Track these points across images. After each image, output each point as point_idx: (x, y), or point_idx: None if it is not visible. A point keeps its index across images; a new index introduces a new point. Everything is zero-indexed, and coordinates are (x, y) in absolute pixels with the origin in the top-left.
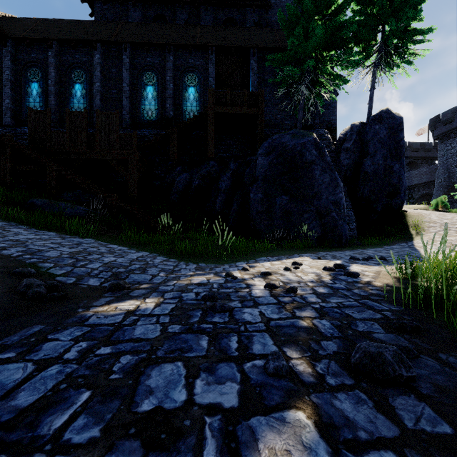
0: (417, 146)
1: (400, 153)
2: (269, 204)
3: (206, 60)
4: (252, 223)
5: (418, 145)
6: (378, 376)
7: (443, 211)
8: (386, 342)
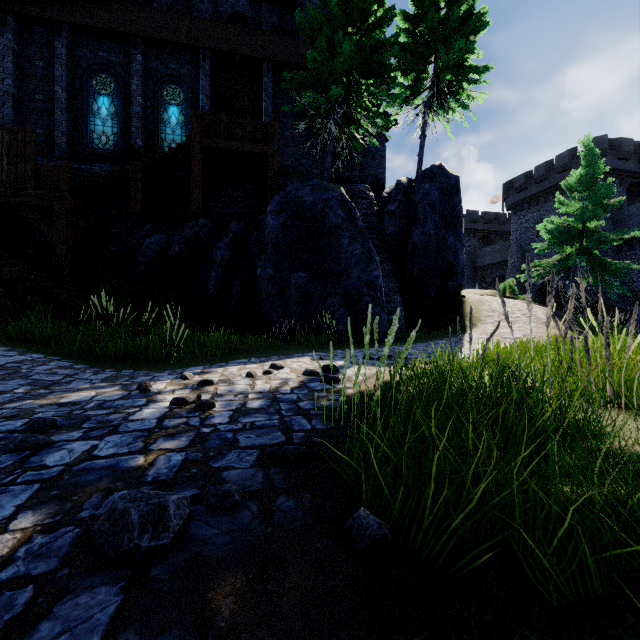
0: (490, 217)
1: (457, 223)
2: (282, 284)
3: (196, 68)
4: (261, 311)
5: (491, 215)
6: (109, 552)
7: (511, 297)
8: (227, 483)
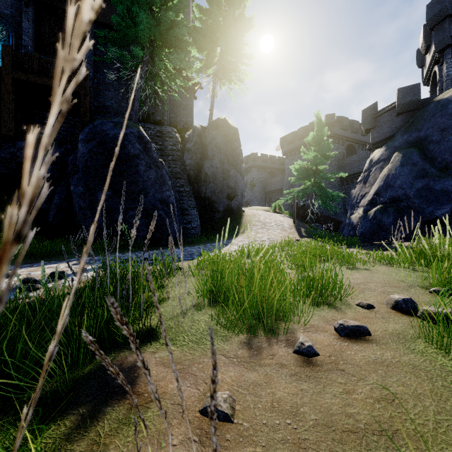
0: (275, 159)
1: (238, 160)
2: (92, 199)
3: (19, 11)
4: (77, 221)
5: (275, 158)
6: None
7: (279, 212)
8: None
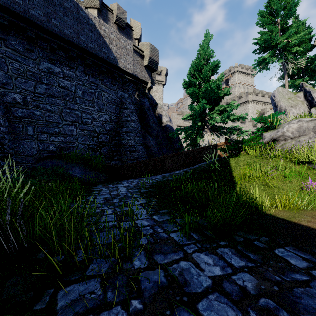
0: None
1: None
2: None
3: None
4: None
5: None
6: None
7: None
8: None
